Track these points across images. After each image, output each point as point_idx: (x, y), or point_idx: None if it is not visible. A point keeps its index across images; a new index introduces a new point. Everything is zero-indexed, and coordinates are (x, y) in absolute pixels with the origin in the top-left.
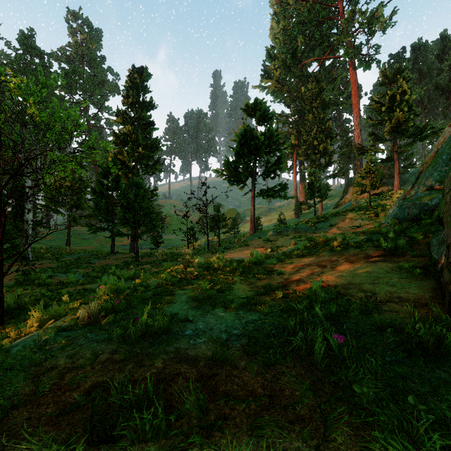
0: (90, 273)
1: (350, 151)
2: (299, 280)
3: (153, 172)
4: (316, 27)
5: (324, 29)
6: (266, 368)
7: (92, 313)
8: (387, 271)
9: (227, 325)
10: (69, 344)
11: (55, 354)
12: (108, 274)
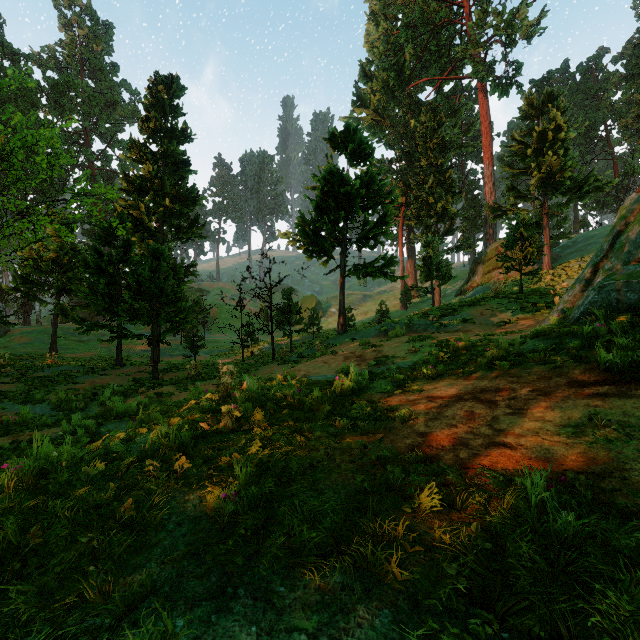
0: (64, 404)
1: (477, 215)
2: (454, 438)
3: (188, 238)
4: (432, 34)
5: (442, 39)
6: None
7: None
8: None
9: None
10: None
11: None
12: (99, 404)
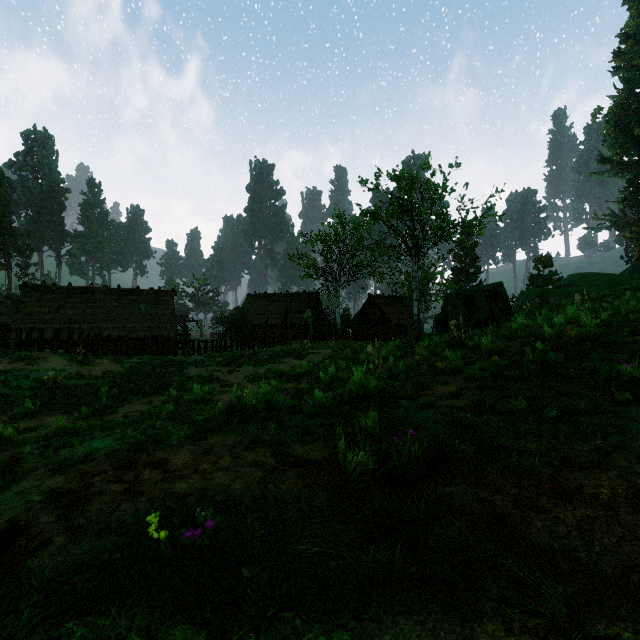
0: None
1: None
2: None
3: None
4: None
5: None
6: None
7: None
8: None
9: None
10: None
11: None
12: None
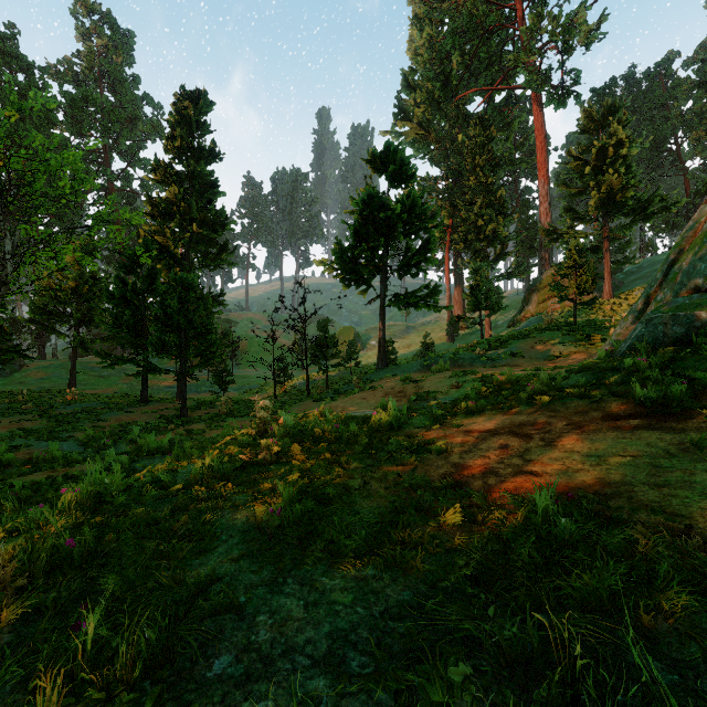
0: (93, 441)
1: (532, 238)
2: (485, 468)
3: (216, 265)
4: (481, 40)
5: (493, 44)
6: None
7: None
8: (671, 453)
9: (335, 631)
10: None
11: None
12: (128, 441)
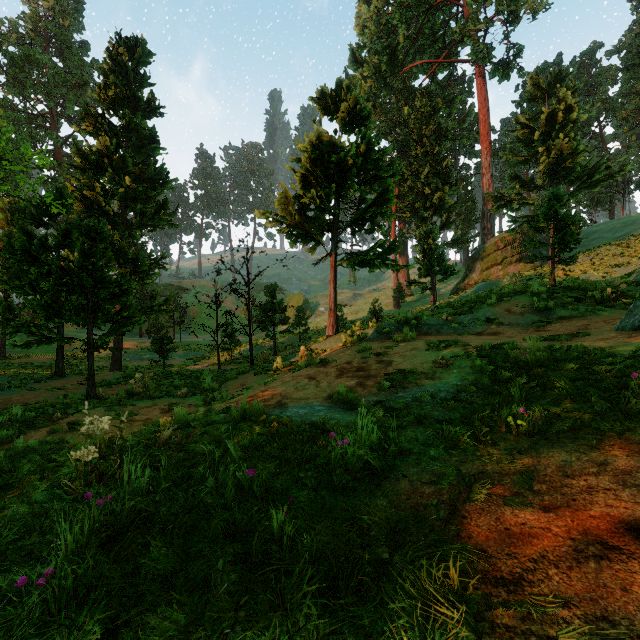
0: None
1: (471, 211)
2: None
3: (156, 225)
4: (426, 16)
5: (437, 22)
6: None
7: None
8: None
9: None
10: None
11: None
12: None
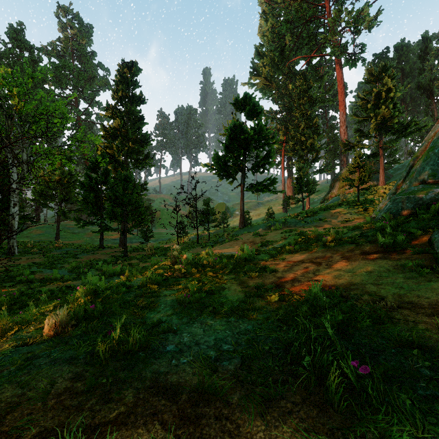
0: (76, 269)
1: (336, 148)
2: (294, 278)
3: (143, 166)
4: (304, 26)
5: (311, 28)
6: (266, 404)
7: (60, 322)
8: (389, 270)
9: (217, 338)
10: (24, 365)
11: (4, 380)
12: (95, 269)
